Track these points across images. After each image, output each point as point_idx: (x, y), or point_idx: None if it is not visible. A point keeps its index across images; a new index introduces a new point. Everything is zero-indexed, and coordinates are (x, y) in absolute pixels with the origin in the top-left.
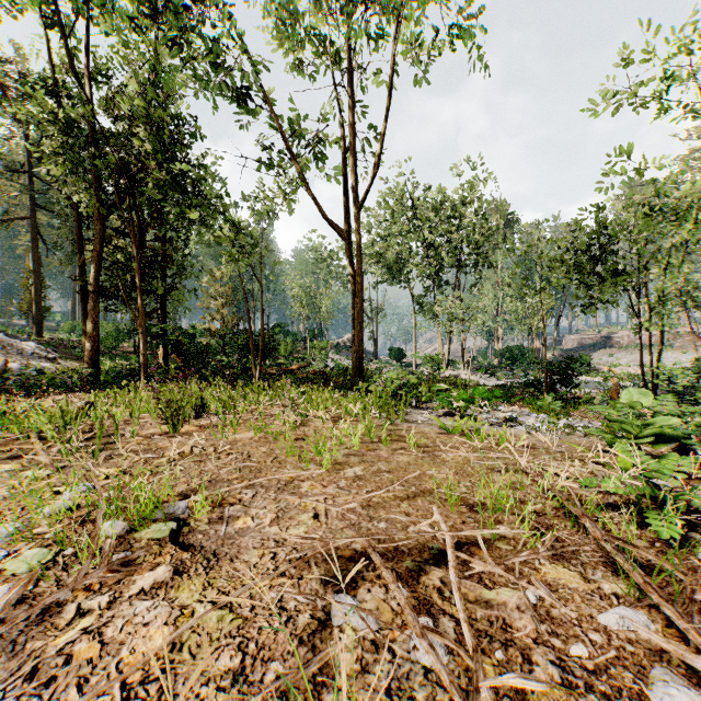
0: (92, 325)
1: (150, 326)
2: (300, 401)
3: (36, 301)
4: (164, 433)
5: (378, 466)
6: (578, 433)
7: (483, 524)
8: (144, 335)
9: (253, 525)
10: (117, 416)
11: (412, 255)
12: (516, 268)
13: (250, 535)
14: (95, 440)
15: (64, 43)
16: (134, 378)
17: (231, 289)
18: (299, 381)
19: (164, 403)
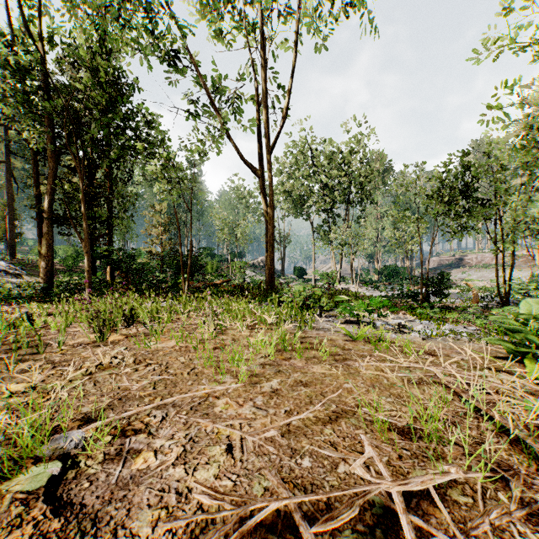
0: (47, 247)
1: (97, 248)
2: (220, 311)
3: (10, 229)
4: (92, 342)
5: (294, 378)
6: (464, 338)
7: (423, 459)
8: (88, 254)
9: (154, 464)
10: (51, 326)
11: (312, 194)
12: (391, 206)
13: (148, 481)
14: (22, 350)
15: (20, 5)
16: (80, 291)
17: (168, 219)
18: (221, 293)
19: (95, 314)
